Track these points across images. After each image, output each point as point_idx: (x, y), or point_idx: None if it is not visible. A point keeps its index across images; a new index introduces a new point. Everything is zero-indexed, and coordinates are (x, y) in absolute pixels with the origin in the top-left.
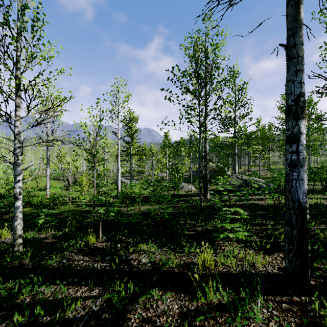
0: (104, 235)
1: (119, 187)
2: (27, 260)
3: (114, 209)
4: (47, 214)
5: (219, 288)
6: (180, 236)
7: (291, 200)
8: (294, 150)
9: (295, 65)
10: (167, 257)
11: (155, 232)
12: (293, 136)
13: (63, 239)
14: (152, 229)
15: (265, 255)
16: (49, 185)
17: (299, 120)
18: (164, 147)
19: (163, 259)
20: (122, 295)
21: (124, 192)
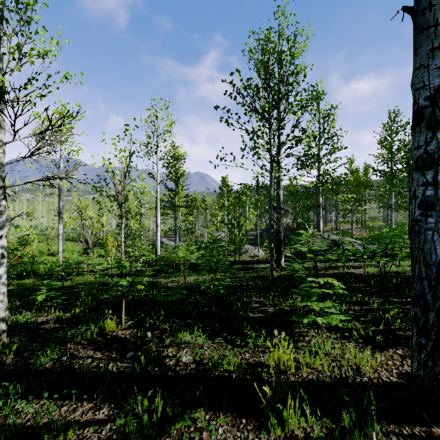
0: (130, 318)
1: (158, 250)
2: (11, 356)
3: (142, 279)
4: (50, 287)
5: (306, 410)
6: (242, 321)
7: (424, 263)
8: (429, 181)
9: (431, 39)
10: (221, 353)
11: (204, 314)
12: (427, 157)
13: (70, 324)
14: (200, 309)
15: (376, 353)
16: (62, 248)
17: (437, 130)
18: (221, 197)
19: (215, 357)
20: (144, 420)
21: (164, 257)
